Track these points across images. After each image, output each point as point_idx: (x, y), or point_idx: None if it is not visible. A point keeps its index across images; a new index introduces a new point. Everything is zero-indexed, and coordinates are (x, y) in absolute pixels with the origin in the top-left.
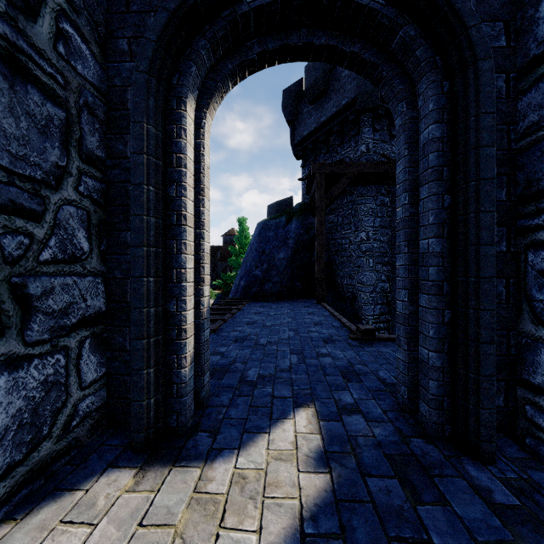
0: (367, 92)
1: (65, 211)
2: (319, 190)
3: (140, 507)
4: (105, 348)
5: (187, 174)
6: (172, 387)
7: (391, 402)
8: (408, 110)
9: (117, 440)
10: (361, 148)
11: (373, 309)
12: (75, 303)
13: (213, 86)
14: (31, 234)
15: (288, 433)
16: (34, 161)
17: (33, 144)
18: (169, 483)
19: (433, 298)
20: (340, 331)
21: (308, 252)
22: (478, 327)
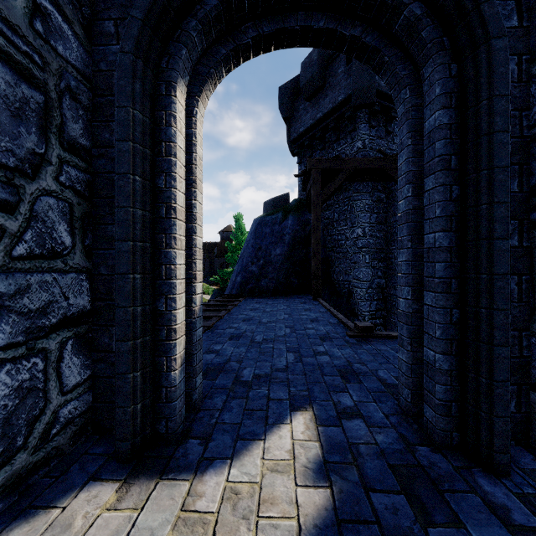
0: (363, 88)
1: (43, 202)
2: (315, 186)
3: (121, 528)
4: (90, 349)
5: (177, 164)
6: (161, 391)
7: (393, 405)
8: (411, 97)
9: (102, 448)
10: (357, 144)
11: (369, 305)
12: (55, 301)
13: (206, 72)
14: (2, 226)
15: (285, 441)
16: (6, 146)
17: (5, 127)
18: (155, 499)
19: (441, 296)
20: (337, 328)
21: (305, 248)
22: (490, 328)
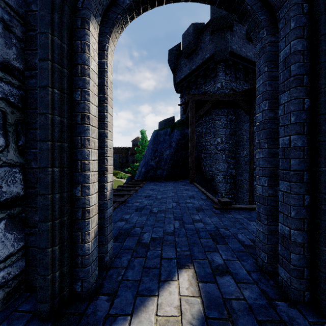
0: (221, 49)
1: None
2: (191, 111)
3: None
4: (24, 226)
5: (90, 82)
6: (78, 258)
7: (252, 263)
8: (268, 36)
9: (29, 305)
10: (217, 85)
11: (225, 186)
12: None
13: (114, 17)
14: None
15: (173, 296)
16: None
17: None
18: None
19: (295, 185)
20: (207, 202)
21: (184, 151)
22: None
